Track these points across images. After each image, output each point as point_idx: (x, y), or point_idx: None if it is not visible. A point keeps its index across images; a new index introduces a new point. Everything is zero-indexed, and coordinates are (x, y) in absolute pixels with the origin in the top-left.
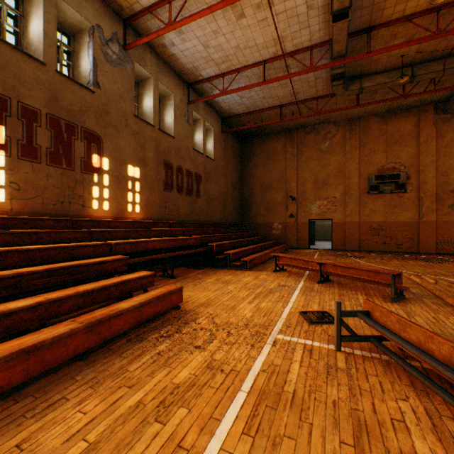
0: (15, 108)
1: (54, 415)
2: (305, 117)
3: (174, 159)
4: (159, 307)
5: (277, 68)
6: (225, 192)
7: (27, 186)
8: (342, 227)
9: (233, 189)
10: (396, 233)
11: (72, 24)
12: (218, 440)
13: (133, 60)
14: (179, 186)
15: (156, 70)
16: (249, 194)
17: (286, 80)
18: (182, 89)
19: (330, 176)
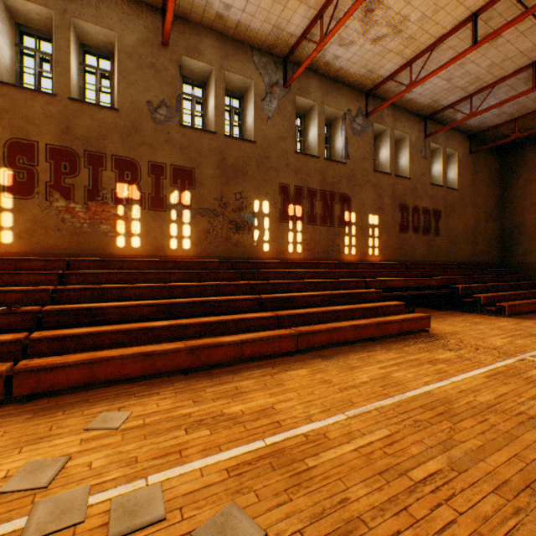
0: (305, 192)
1: (375, 353)
2: None
3: (409, 200)
4: (412, 326)
5: None
6: (474, 225)
7: (310, 242)
8: None
9: (486, 219)
10: None
11: (330, 117)
12: (467, 375)
13: (372, 123)
14: (414, 227)
15: (392, 121)
16: (515, 223)
17: None
18: (418, 126)
19: None
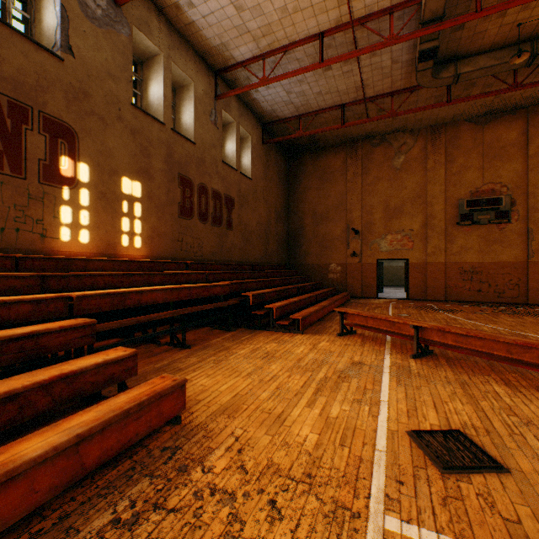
0: None
1: None
2: (375, 120)
3: (194, 173)
4: (130, 431)
5: (339, 45)
6: (267, 223)
7: None
8: (422, 269)
9: (277, 219)
10: (496, 278)
11: None
12: None
13: (130, 23)
14: (202, 213)
15: (167, 44)
16: (298, 226)
17: (352, 65)
18: (207, 78)
19: (406, 202)
